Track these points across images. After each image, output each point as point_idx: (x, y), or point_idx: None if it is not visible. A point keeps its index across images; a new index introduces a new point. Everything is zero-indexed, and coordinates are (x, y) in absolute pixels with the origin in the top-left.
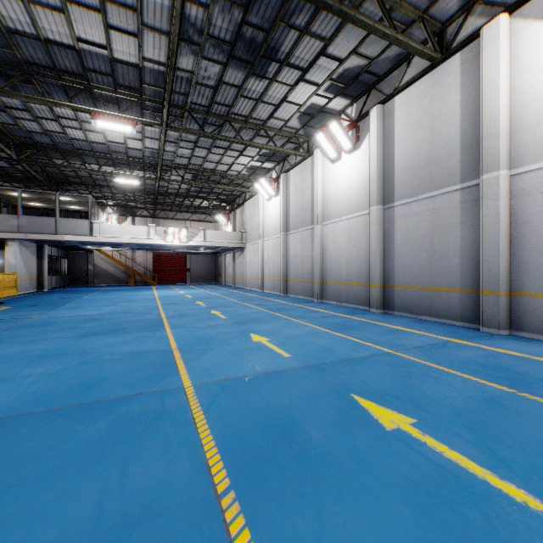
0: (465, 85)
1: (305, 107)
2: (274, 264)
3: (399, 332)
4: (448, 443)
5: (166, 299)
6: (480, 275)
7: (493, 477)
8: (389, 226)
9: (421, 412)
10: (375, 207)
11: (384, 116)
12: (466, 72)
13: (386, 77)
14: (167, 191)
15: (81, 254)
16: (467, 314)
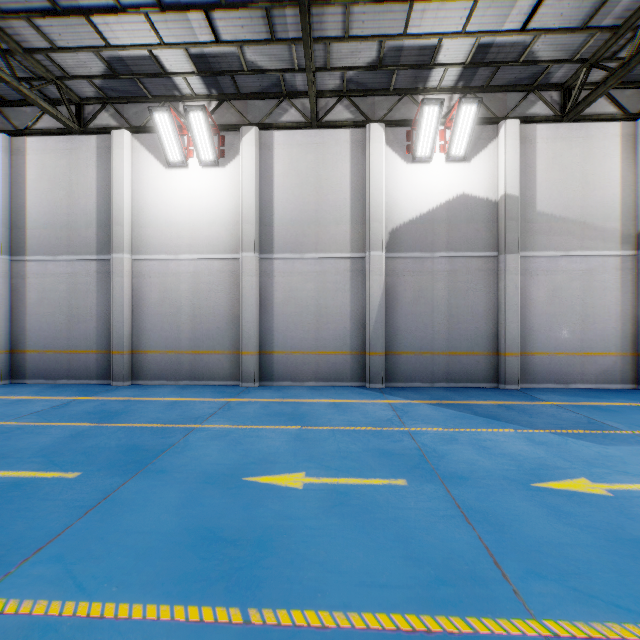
0: (101, 168)
1: None
2: None
3: (22, 402)
4: (21, 469)
5: None
6: (112, 338)
7: (43, 473)
8: (20, 281)
9: (8, 460)
10: None
11: (14, 151)
12: (101, 157)
13: (16, 106)
14: None
15: None
16: (103, 372)
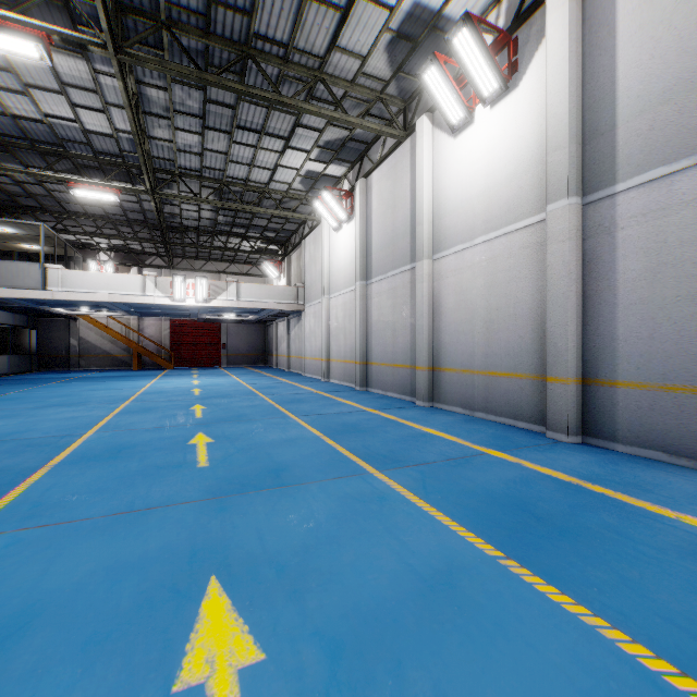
0: None
1: (400, 16)
2: (346, 336)
3: None
4: None
5: (149, 397)
6: None
7: None
8: (598, 241)
9: None
10: (562, 201)
11: None
12: None
13: None
14: (182, 223)
15: (58, 322)
16: None
